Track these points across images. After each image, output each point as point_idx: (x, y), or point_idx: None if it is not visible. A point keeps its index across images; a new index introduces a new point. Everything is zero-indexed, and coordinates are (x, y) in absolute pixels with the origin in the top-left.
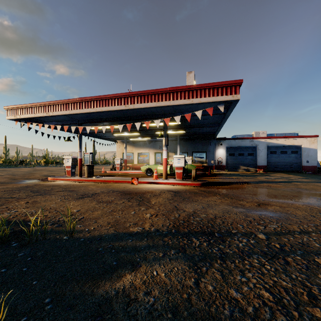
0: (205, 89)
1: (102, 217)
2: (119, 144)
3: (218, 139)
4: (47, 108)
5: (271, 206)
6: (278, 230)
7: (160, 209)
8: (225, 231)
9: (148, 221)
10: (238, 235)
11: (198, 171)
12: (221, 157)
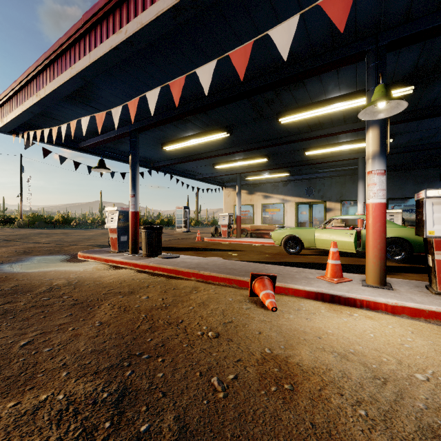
0: None
1: None
2: (227, 190)
3: None
4: (38, 82)
5: None
6: None
7: None
8: None
9: None
10: None
11: None
12: None
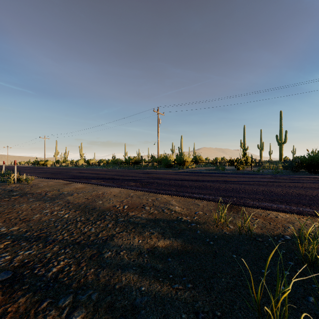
0: None
1: None
2: None
3: None
4: None
5: None
6: None
7: None
8: None
9: None
10: None
11: None
12: None
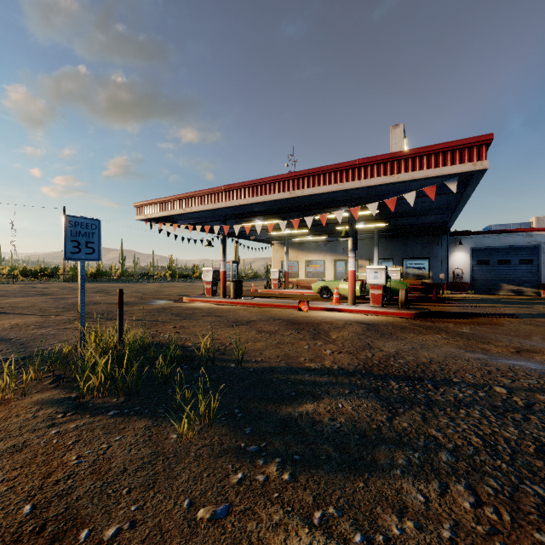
0: (422, 156)
1: (268, 349)
2: (276, 248)
3: (455, 233)
4: (184, 202)
5: (542, 355)
6: (535, 386)
7: (345, 345)
8: (442, 379)
9: (328, 358)
10: (462, 385)
11: (413, 292)
12: (460, 267)
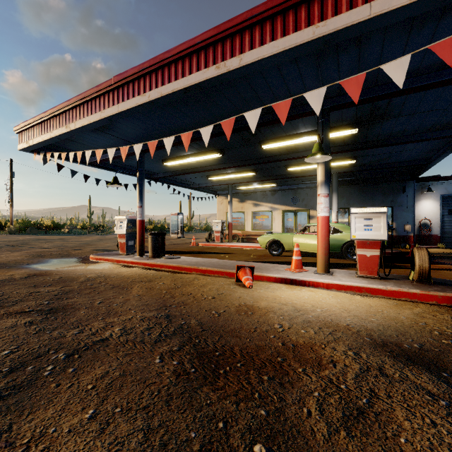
0: None
1: None
2: (220, 198)
3: (422, 179)
4: (67, 116)
5: None
6: None
7: None
8: None
9: None
10: None
11: None
12: (428, 217)
